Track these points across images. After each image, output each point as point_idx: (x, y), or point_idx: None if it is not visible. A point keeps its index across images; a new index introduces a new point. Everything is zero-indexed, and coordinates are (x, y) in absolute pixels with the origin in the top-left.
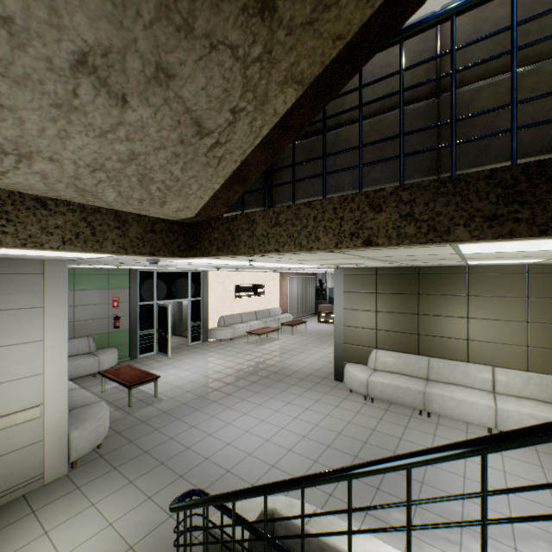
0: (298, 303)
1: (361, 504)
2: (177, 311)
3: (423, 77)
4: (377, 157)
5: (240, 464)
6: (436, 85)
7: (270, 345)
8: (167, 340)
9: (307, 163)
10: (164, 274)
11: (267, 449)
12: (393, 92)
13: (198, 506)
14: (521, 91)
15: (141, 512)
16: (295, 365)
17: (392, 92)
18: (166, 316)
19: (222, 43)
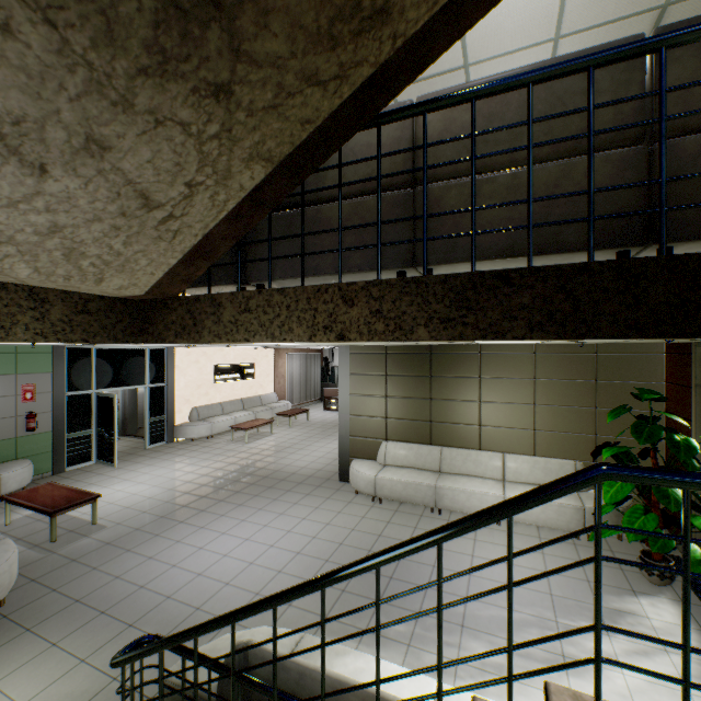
0: (300, 386)
1: (360, 622)
2: (128, 403)
3: (402, 165)
4: (358, 242)
5: (214, 598)
6: (413, 176)
7: (261, 442)
8: (113, 443)
9: (286, 238)
10: (108, 352)
11: (251, 574)
12: (372, 177)
13: (150, 653)
14: (481, 197)
15: (69, 682)
16: (292, 466)
17: (372, 175)
18: (110, 410)
19: (170, 120)
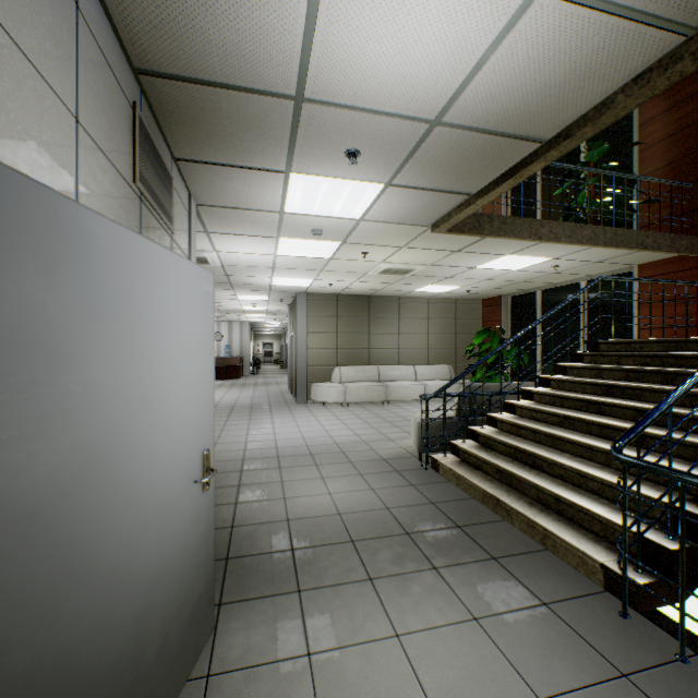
0: None
1: None
2: None
3: None
4: None
5: None
6: None
7: None
8: None
9: None
10: None
11: None
12: None
13: None
14: None
15: None
16: None
17: None
18: None
19: None
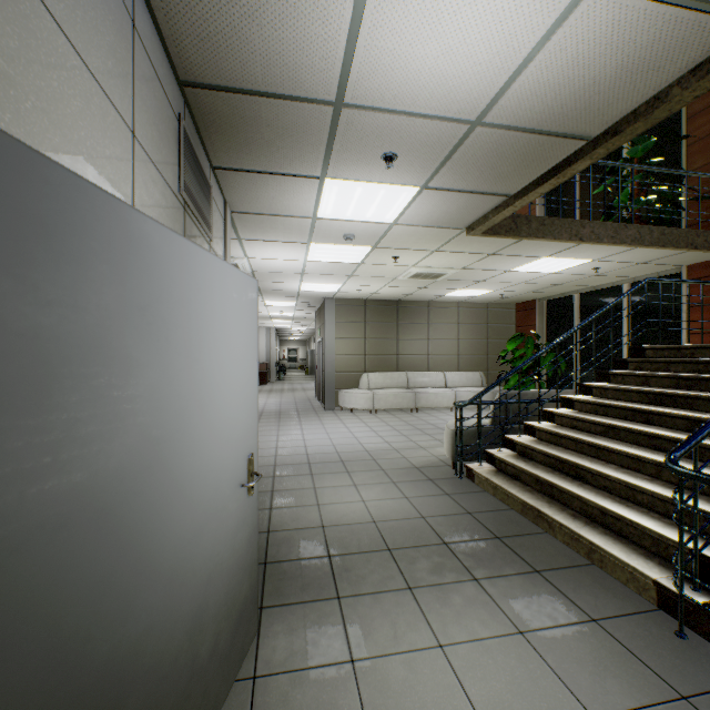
0: None
1: None
2: None
3: None
4: None
5: None
6: None
7: None
8: None
9: None
10: None
11: None
12: None
13: None
14: None
15: None
16: None
17: None
18: None
19: None
